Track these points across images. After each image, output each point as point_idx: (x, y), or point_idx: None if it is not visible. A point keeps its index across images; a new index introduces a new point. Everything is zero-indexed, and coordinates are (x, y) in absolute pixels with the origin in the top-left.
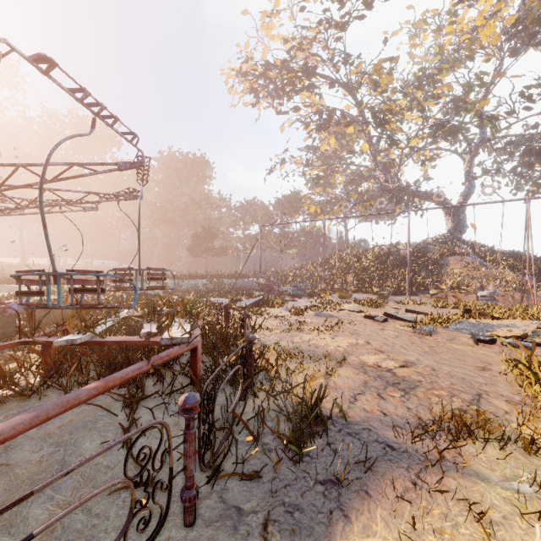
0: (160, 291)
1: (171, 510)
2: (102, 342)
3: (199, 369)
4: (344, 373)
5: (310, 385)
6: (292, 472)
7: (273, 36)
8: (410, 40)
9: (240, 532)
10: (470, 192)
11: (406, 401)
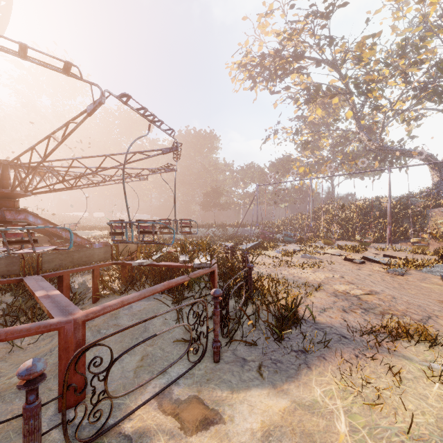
0: (181, 236)
1: (205, 355)
2: (158, 265)
3: (216, 285)
4: (319, 295)
5: (291, 298)
6: (277, 345)
7: (267, 32)
8: (393, 14)
9: (245, 368)
10: None
11: (364, 316)
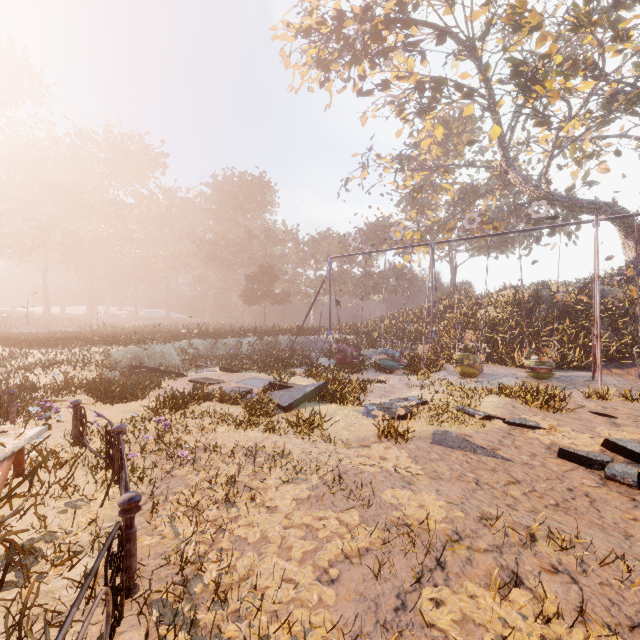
0: (176, 357)
1: None
2: None
3: None
4: None
5: None
6: None
7: None
8: None
9: None
10: None
11: None
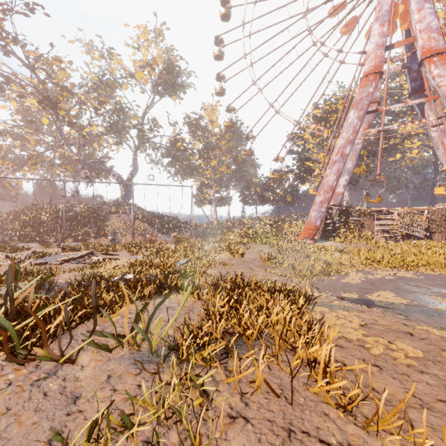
0: None
1: None
2: None
3: None
4: None
5: None
6: None
7: None
8: (90, 53)
9: None
10: (134, 172)
11: None
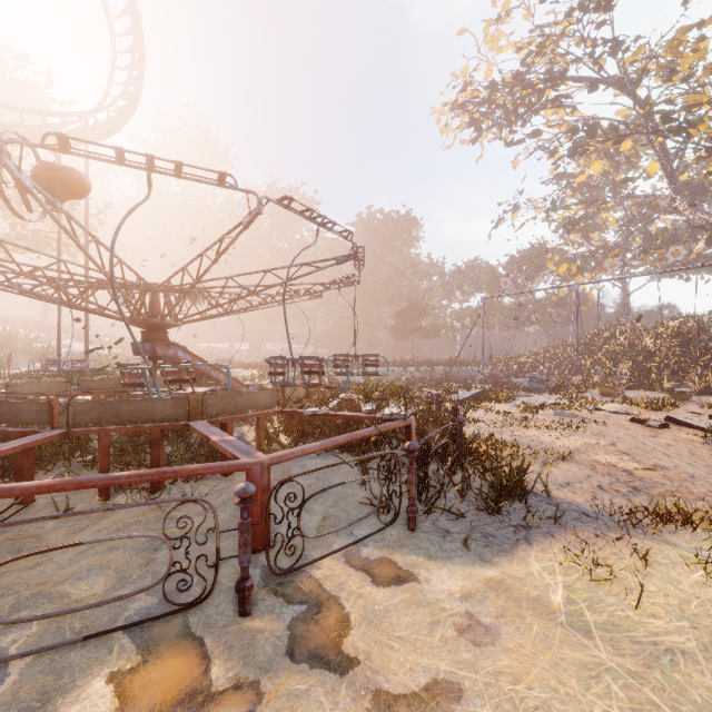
0: (362, 379)
1: (398, 523)
2: (335, 415)
3: None
4: (565, 466)
5: (517, 464)
6: (491, 519)
7: (500, 48)
8: None
9: (447, 539)
10: None
11: (630, 496)
